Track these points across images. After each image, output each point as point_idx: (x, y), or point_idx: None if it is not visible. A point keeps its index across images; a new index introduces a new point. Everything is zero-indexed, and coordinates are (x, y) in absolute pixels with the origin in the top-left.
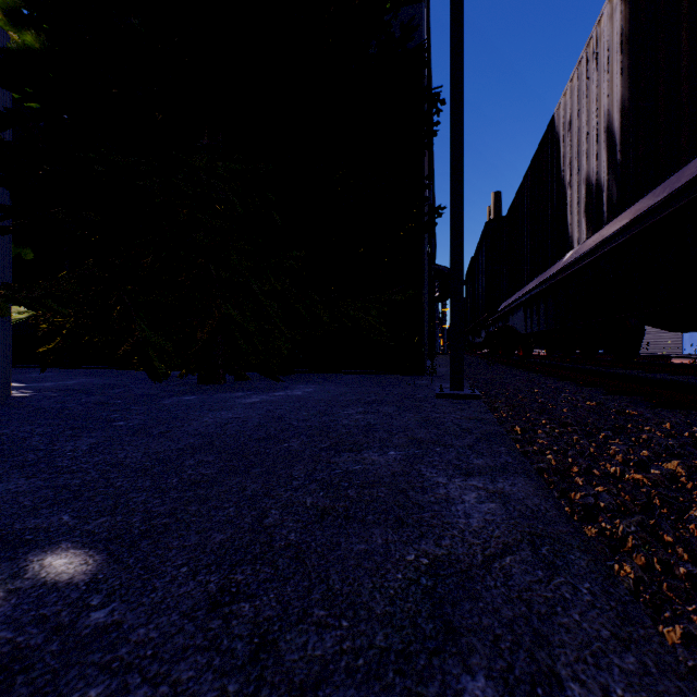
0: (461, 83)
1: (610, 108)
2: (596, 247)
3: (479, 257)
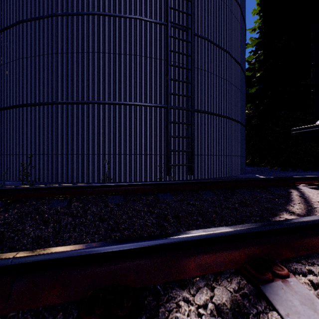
0: None
1: None
2: None
3: None
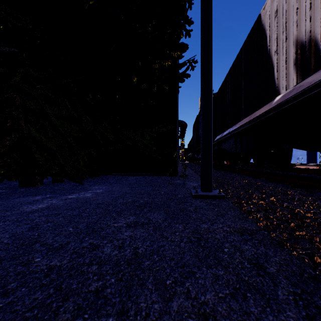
0: None
1: None
2: None
3: None
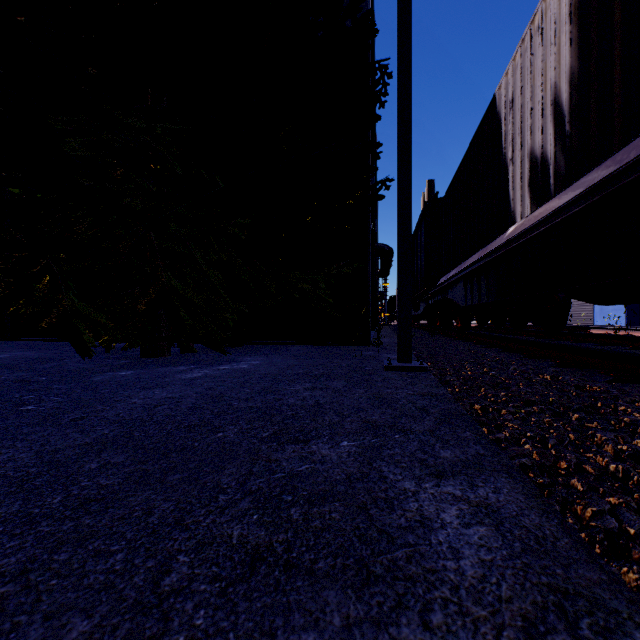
0: (409, 54)
1: (557, 80)
2: (546, 218)
3: (418, 235)
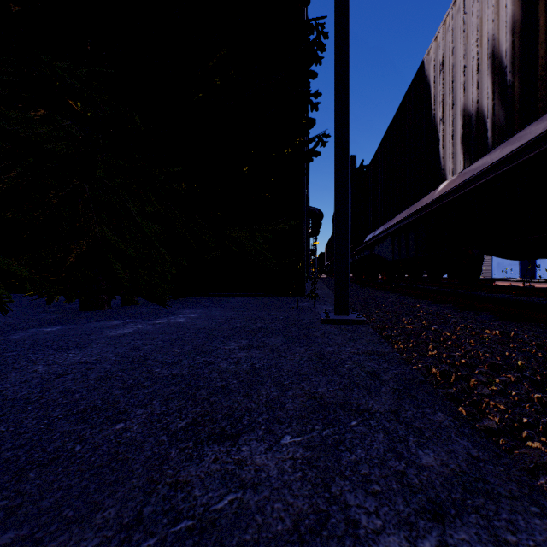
0: (346, 10)
1: (496, 32)
2: (490, 168)
3: None
